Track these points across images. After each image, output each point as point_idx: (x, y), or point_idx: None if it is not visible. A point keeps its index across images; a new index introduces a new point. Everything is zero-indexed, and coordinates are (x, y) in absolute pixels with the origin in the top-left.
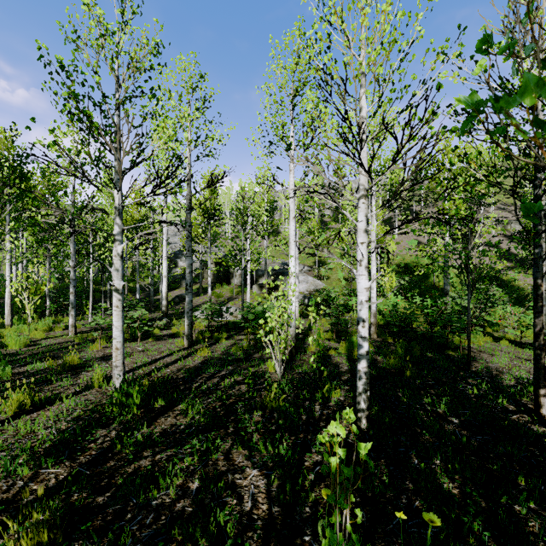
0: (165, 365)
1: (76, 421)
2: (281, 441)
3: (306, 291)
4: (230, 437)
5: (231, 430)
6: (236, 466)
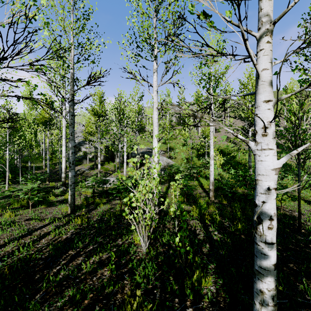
0: (38, 238)
1: None
2: None
3: (162, 166)
4: None
5: None
6: None
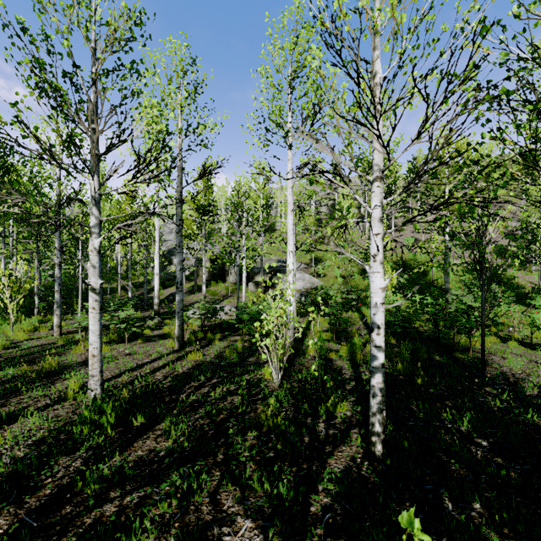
0: (151, 371)
1: (37, 445)
2: (280, 474)
3: (303, 289)
4: (219, 468)
5: (220, 458)
6: (225, 513)
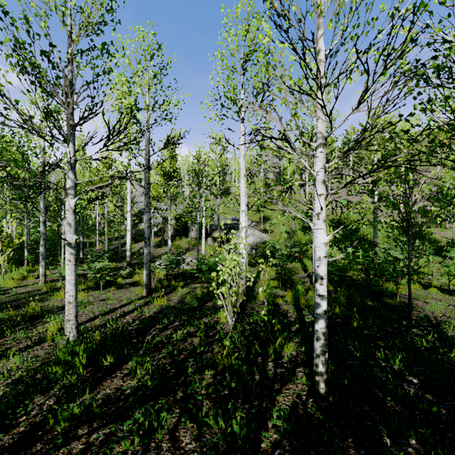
0: (121, 315)
1: (16, 383)
2: (233, 411)
3: (253, 243)
4: (178, 405)
5: (180, 395)
6: (182, 450)
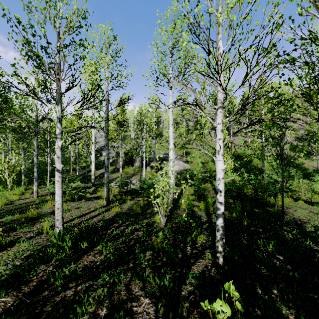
0: (90, 217)
1: (27, 258)
2: (165, 274)
3: (178, 170)
4: (130, 271)
5: (131, 265)
6: (134, 295)
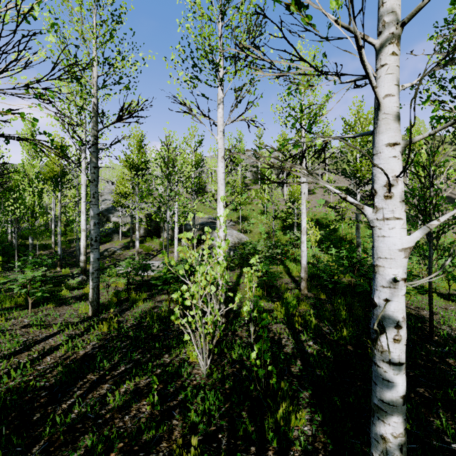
0: (40, 355)
1: None
2: None
3: (231, 244)
4: None
5: None
6: None
